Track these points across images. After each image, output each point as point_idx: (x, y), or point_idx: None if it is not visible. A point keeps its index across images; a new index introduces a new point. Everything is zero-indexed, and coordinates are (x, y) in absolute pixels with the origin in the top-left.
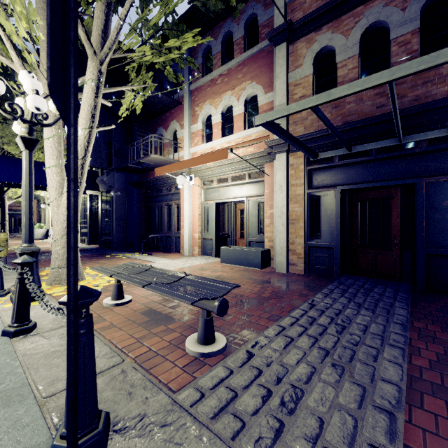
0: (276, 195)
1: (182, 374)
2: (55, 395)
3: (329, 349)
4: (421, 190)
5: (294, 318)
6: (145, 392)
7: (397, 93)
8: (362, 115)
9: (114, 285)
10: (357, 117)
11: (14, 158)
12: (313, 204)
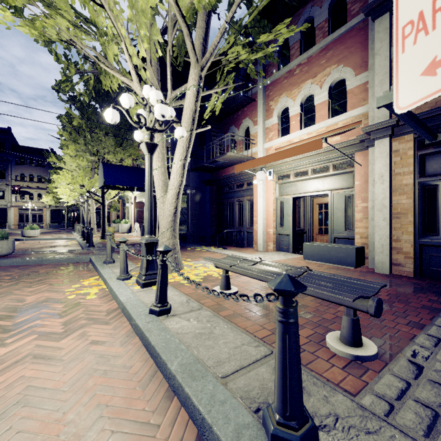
0: (375, 186)
1: (344, 375)
2: (229, 376)
3: None
4: None
5: None
6: (319, 389)
7: None
8: None
9: (223, 275)
10: None
11: (113, 165)
12: (426, 195)
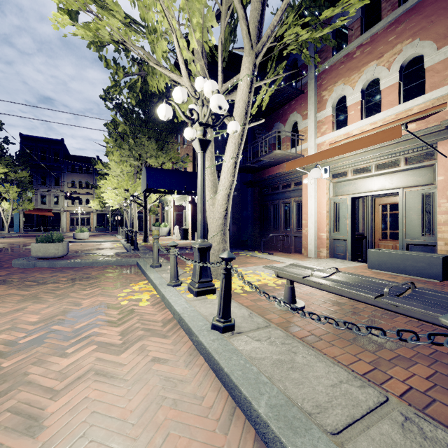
0: None
1: None
2: (342, 432)
3: None
4: None
5: None
6: None
7: None
8: None
9: (287, 287)
10: None
11: (155, 168)
12: None
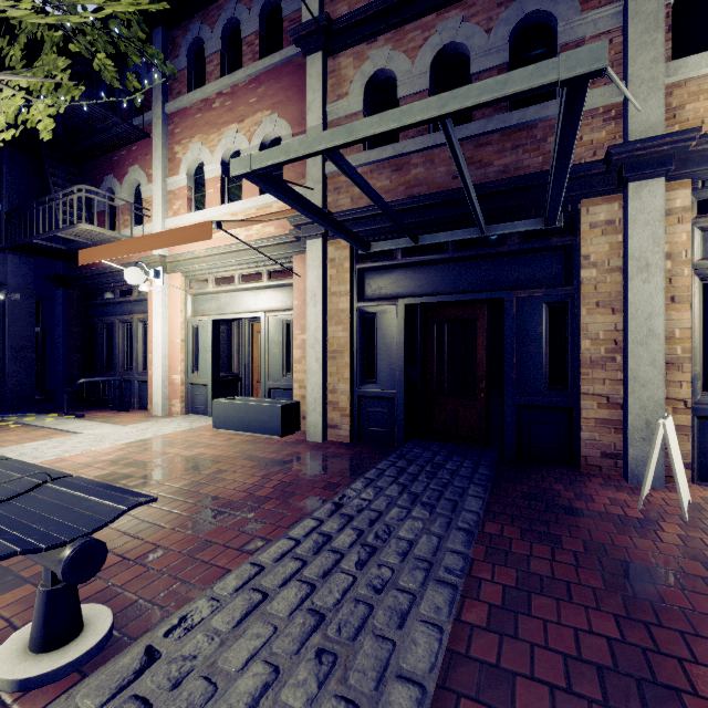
0: (307, 310)
1: None
2: None
3: (327, 611)
4: (510, 309)
5: (292, 540)
6: None
7: (480, 158)
8: (434, 188)
9: None
10: (427, 190)
11: None
12: (366, 327)
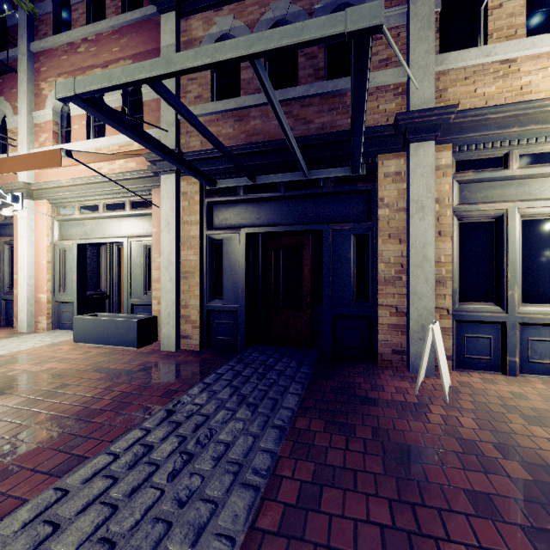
0: (162, 236)
1: None
2: None
3: (120, 538)
4: (327, 239)
5: (111, 455)
6: None
7: (304, 116)
8: (269, 137)
9: None
10: (263, 139)
11: None
12: (214, 251)
